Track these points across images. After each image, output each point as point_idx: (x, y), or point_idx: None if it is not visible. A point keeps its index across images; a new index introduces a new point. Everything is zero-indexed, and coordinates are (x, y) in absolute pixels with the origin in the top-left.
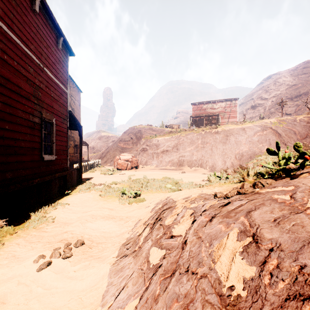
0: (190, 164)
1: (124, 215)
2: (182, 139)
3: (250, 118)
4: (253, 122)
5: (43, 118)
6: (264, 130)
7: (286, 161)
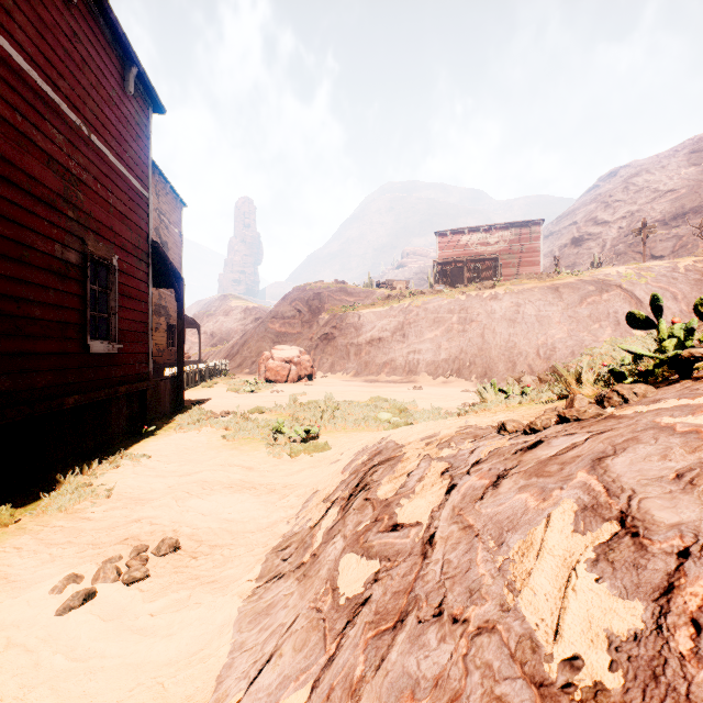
0: (432, 369)
1: (279, 482)
2: (415, 312)
3: (569, 266)
4: (577, 274)
5: (90, 255)
6: (603, 291)
7: (679, 340)
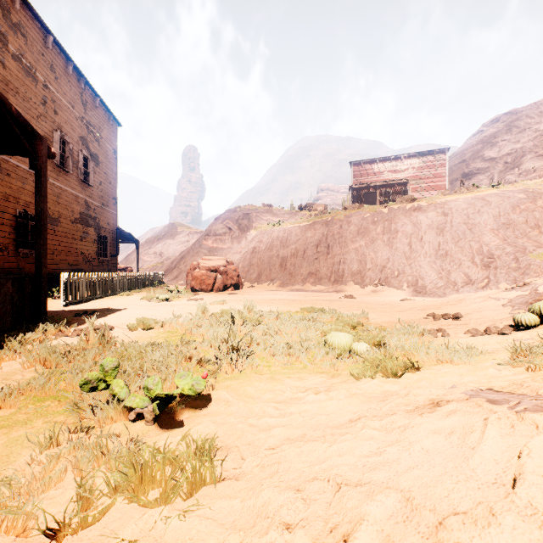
0: (359, 279)
1: None
2: (338, 225)
3: None
4: (498, 187)
5: None
6: (536, 198)
7: None
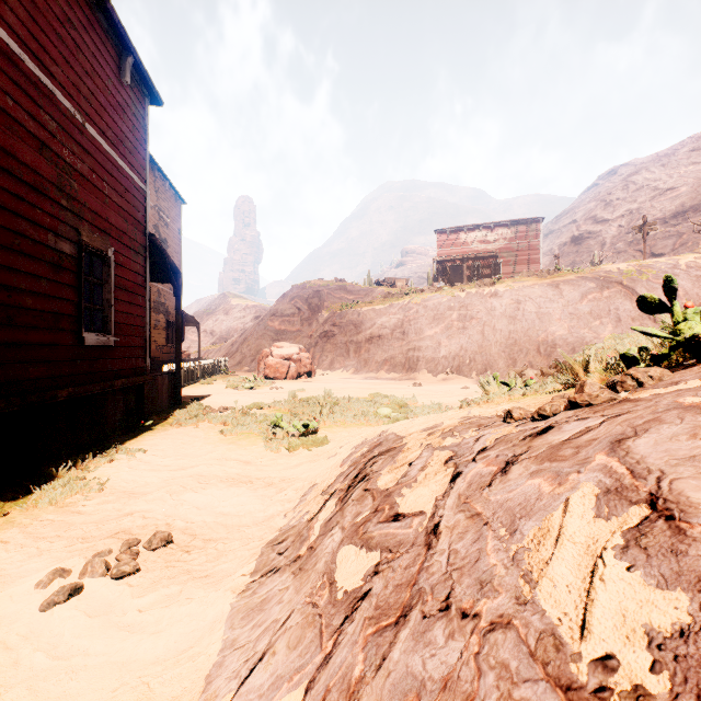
0: (432, 367)
1: (277, 476)
2: (414, 309)
3: (569, 265)
4: (577, 271)
5: (84, 245)
6: (604, 288)
7: (694, 322)
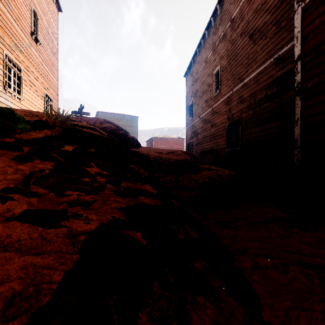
0: None
1: None
2: None
3: None
4: None
5: None
6: None
7: None
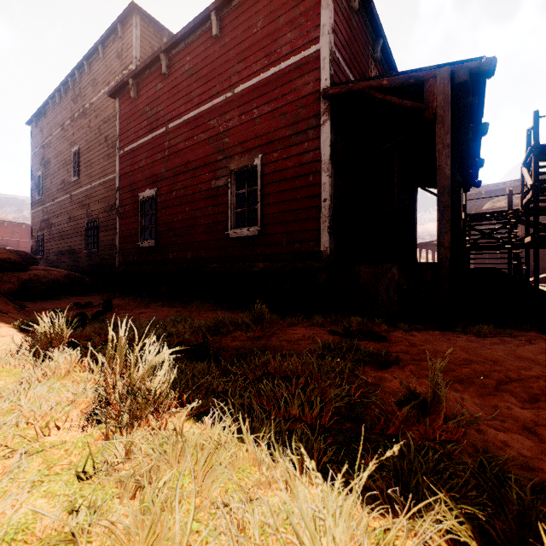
0: None
1: None
2: None
3: None
4: None
5: (235, 172)
6: None
7: None
